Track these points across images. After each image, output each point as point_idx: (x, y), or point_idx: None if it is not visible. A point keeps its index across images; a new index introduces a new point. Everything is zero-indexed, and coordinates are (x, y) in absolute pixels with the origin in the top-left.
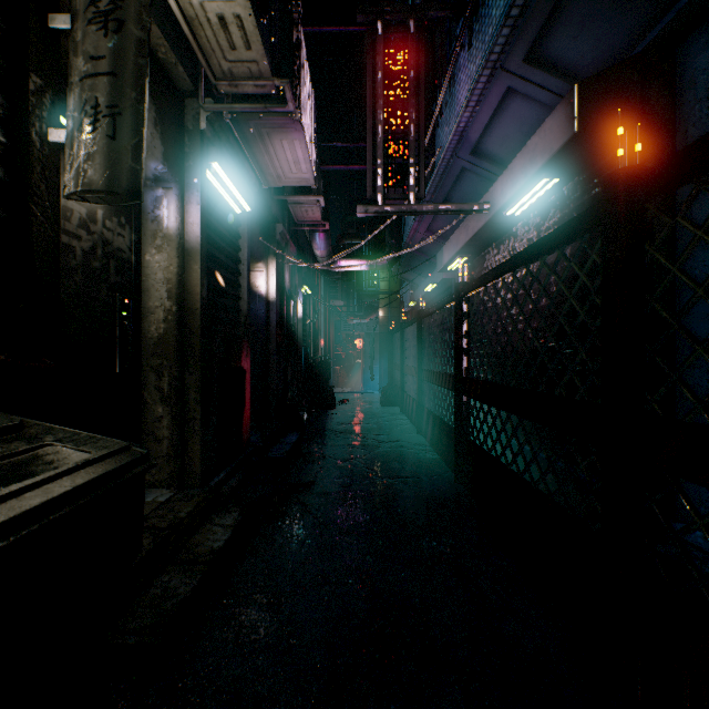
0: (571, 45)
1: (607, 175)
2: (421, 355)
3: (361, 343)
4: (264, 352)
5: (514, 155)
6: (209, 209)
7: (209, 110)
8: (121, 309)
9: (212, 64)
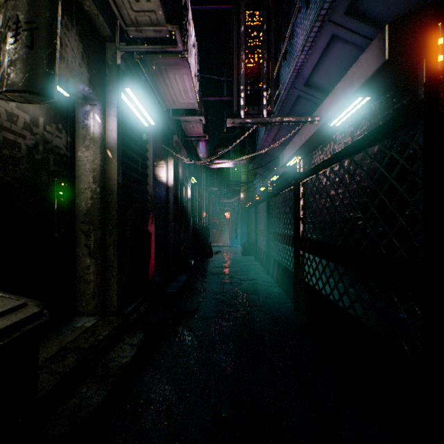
0: (380, 0)
1: (430, 76)
2: (269, 222)
3: (229, 215)
4: (165, 220)
5: (334, 85)
6: (125, 122)
7: (123, 50)
8: (58, 190)
9: (122, 14)
